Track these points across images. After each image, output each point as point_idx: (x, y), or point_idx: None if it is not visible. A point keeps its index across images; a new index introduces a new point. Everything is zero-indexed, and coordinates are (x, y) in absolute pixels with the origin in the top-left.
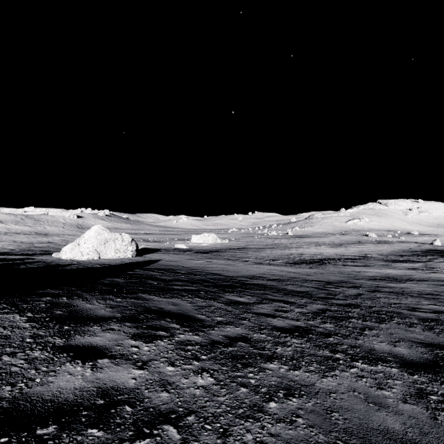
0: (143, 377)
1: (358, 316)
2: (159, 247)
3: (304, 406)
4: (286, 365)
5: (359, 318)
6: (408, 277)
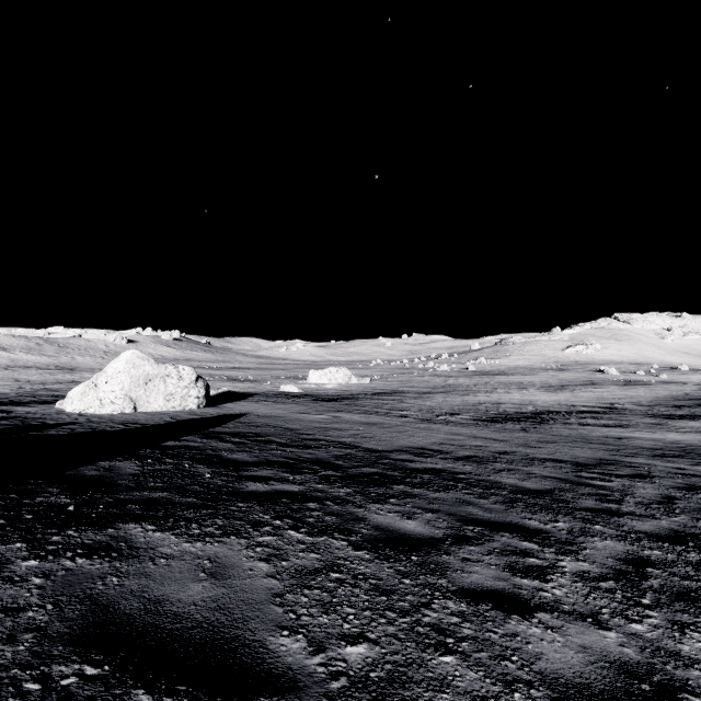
0: None
1: None
2: (253, 390)
3: None
4: None
5: None
6: None
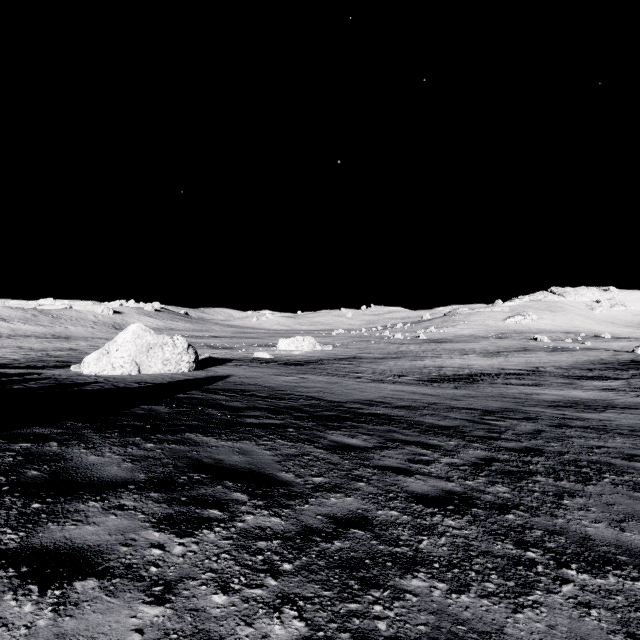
0: (160, 626)
1: (545, 471)
2: (230, 356)
3: None
4: (441, 580)
5: (548, 475)
6: (606, 402)
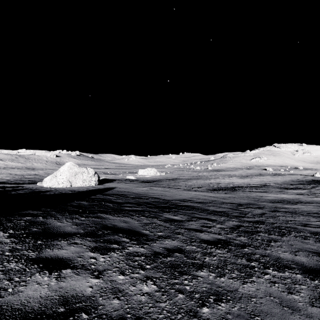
0: (99, 286)
1: (264, 231)
2: (115, 178)
3: (231, 310)
4: (213, 272)
5: (265, 232)
6: (298, 200)
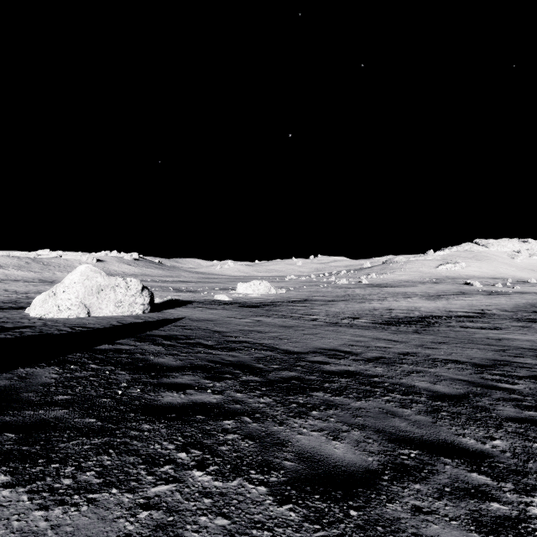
0: None
1: None
2: (192, 298)
3: None
4: None
5: None
6: None
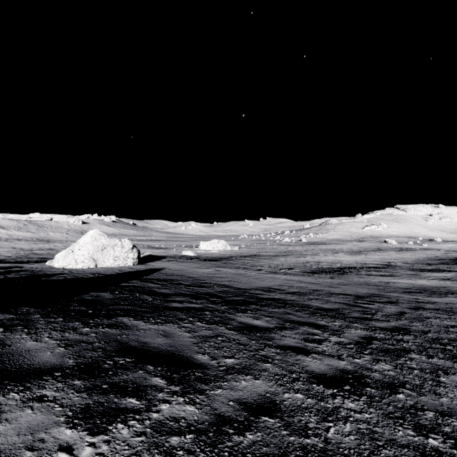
0: None
1: (417, 348)
2: (165, 254)
3: None
4: None
5: (420, 352)
6: (446, 289)
